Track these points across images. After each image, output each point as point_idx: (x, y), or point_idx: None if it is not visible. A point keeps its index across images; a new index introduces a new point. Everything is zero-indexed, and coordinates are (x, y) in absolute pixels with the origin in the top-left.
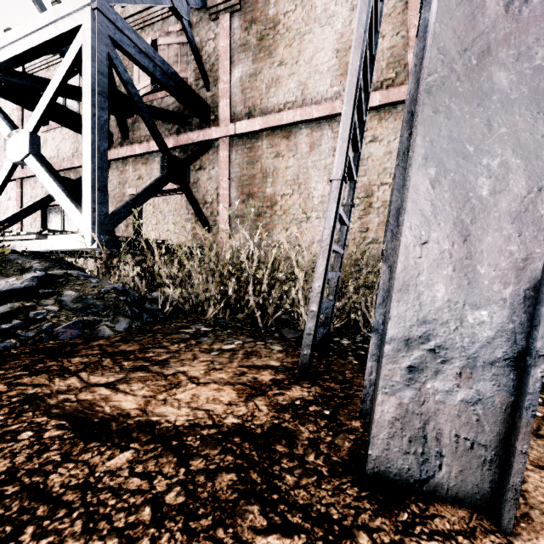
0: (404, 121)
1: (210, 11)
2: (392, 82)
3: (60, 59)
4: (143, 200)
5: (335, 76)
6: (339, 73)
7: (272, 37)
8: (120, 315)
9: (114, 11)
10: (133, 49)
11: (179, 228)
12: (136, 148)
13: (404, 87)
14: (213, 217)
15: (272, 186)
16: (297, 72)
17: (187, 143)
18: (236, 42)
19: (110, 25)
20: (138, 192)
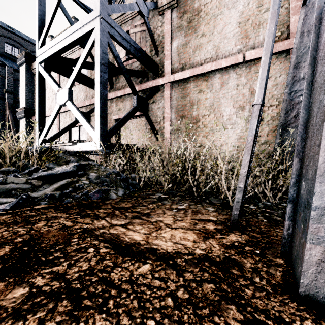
0: (291, 63)
1: (159, 10)
2: (278, 38)
3: (78, 47)
4: (124, 122)
5: (238, 39)
6: (240, 37)
7: (196, 20)
8: (118, 187)
9: (110, 18)
10: (120, 38)
11: (138, 137)
12: (117, 93)
13: (287, 40)
14: (161, 130)
15: (196, 110)
16: (212, 39)
17: (146, 88)
18: (174, 26)
19: (108, 25)
20: (121, 118)
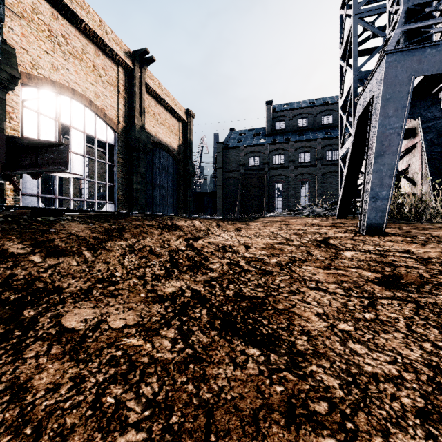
0: (423, 143)
1: None
2: None
3: None
4: None
5: None
6: None
7: None
8: None
9: None
10: None
11: None
12: None
13: None
14: (417, 178)
15: None
16: None
17: (407, 147)
18: None
19: None
20: None
